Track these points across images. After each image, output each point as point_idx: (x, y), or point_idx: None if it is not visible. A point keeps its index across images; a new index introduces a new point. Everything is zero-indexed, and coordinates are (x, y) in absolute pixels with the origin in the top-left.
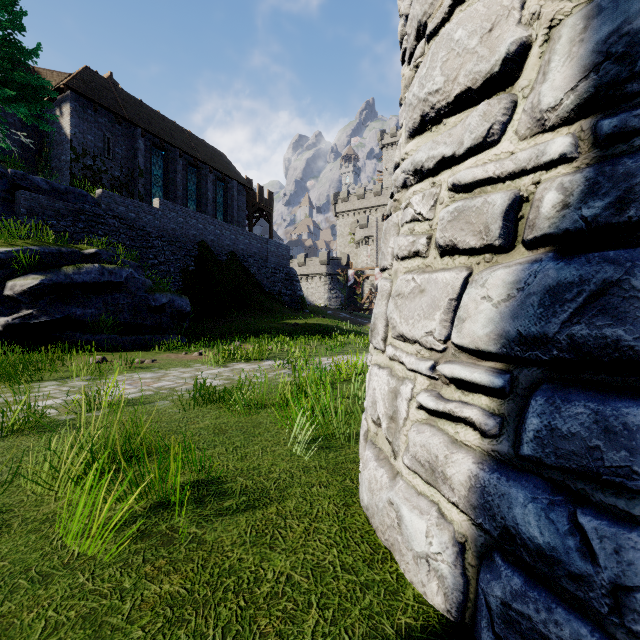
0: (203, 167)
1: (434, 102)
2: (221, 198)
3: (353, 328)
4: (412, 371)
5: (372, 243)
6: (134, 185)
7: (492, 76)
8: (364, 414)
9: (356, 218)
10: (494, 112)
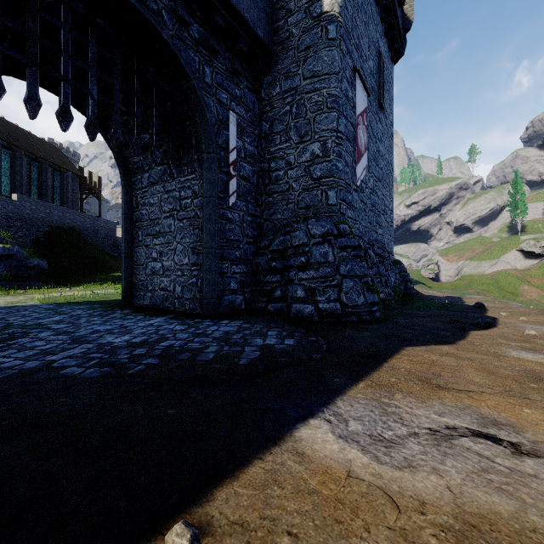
0: (43, 162)
1: None
2: (58, 184)
3: None
4: None
5: None
6: None
7: None
8: None
9: None
10: None
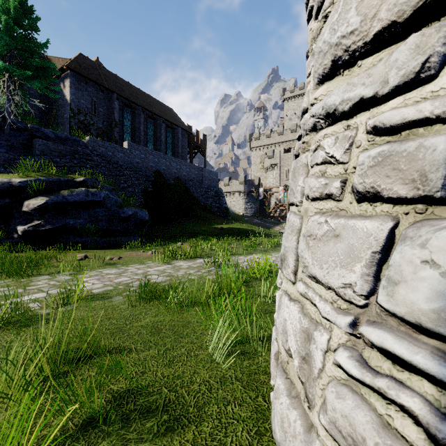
0: (158, 119)
1: (348, 44)
2: (170, 140)
3: (263, 232)
4: (327, 320)
5: (276, 169)
6: (112, 133)
7: (426, 2)
8: (274, 329)
9: (265, 151)
10: (431, 42)
